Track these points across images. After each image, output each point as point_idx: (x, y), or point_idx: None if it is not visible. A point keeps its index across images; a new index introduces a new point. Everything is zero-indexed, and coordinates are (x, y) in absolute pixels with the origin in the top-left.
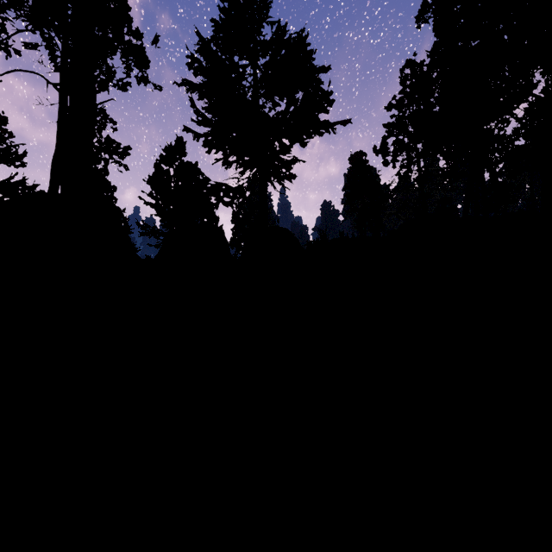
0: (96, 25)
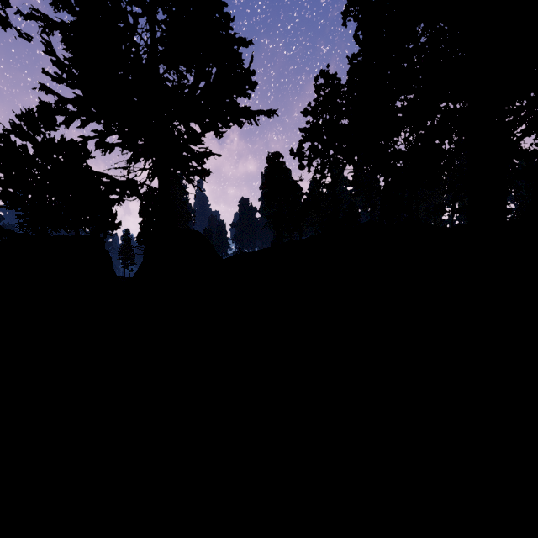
0: None
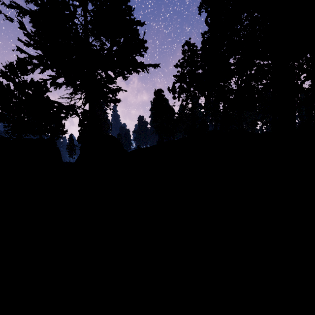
0: None
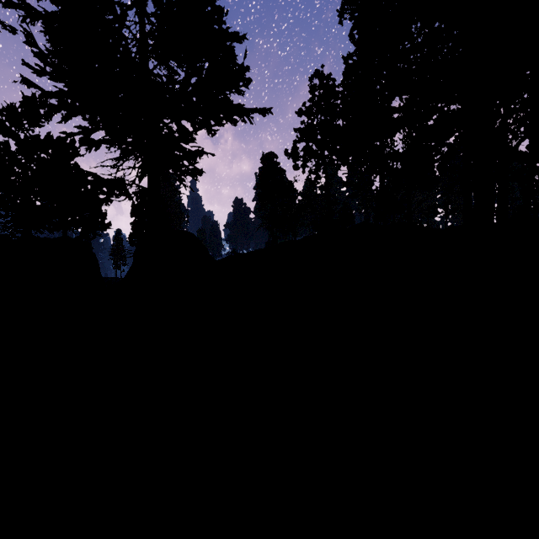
0: None
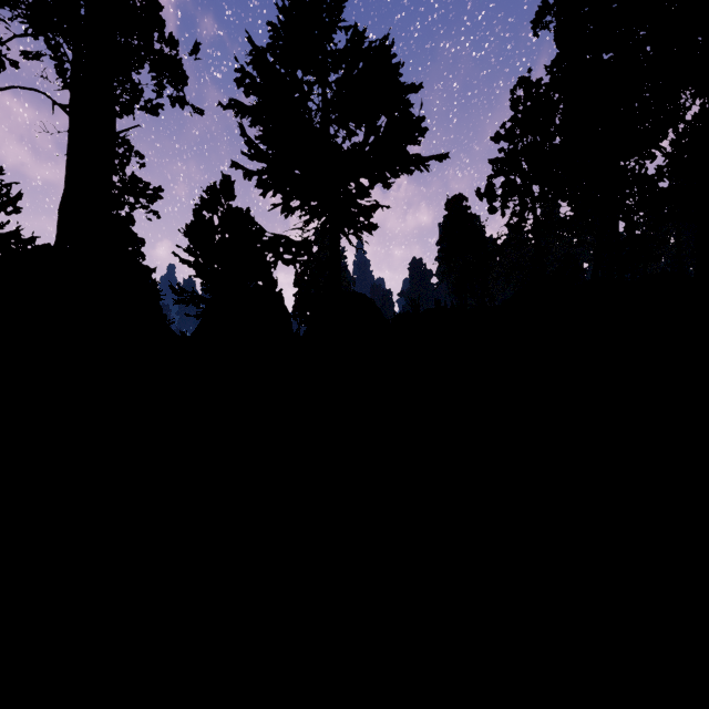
0: (117, 29)
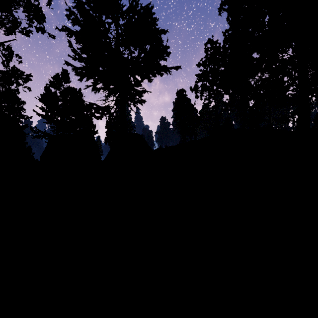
0: None
